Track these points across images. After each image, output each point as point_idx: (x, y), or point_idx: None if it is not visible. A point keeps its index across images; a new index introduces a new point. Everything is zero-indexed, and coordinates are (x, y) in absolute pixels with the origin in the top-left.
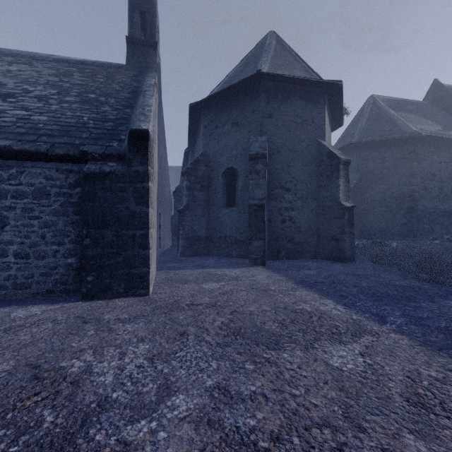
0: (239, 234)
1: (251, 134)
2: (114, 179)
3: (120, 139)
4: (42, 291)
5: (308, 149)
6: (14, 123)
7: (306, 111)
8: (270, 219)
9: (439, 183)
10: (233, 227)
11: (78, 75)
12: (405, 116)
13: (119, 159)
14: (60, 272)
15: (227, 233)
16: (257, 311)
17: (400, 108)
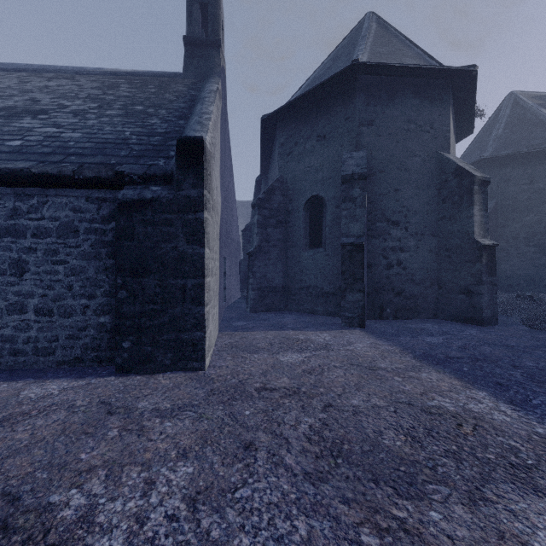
0: (327, 284)
1: (344, 149)
2: (157, 208)
3: (168, 156)
4: (68, 359)
5: (424, 166)
6: (40, 142)
7: (422, 114)
8: (371, 263)
9: None
10: (319, 275)
11: (126, 87)
12: None
13: (164, 182)
14: (90, 334)
15: (311, 282)
16: (365, 406)
17: None
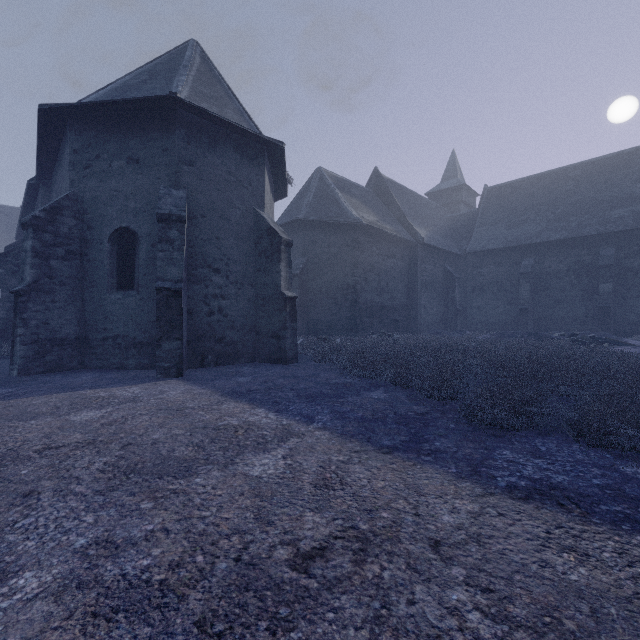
0: (141, 333)
1: (162, 183)
2: None
3: None
4: None
5: (244, 219)
6: None
7: (242, 170)
8: (192, 310)
9: (378, 276)
10: (130, 322)
11: None
12: (349, 200)
13: None
14: None
15: (120, 331)
16: (164, 437)
17: (345, 189)
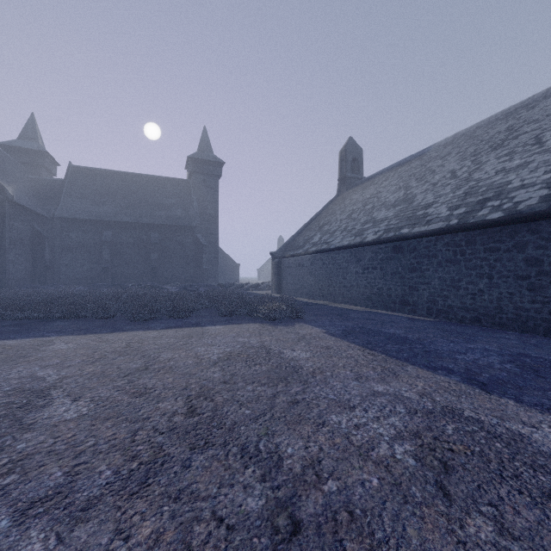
0: None
1: None
2: None
3: None
4: None
5: None
6: None
7: None
8: None
9: None
10: None
11: None
12: None
13: None
14: None
15: None
16: None
17: None
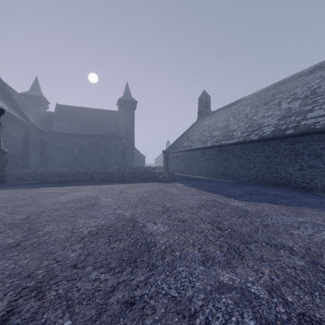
0: None
1: None
2: None
3: None
4: None
5: None
6: None
7: None
8: None
9: (10, 139)
10: None
11: None
12: None
13: None
14: None
15: None
16: (53, 191)
17: None
